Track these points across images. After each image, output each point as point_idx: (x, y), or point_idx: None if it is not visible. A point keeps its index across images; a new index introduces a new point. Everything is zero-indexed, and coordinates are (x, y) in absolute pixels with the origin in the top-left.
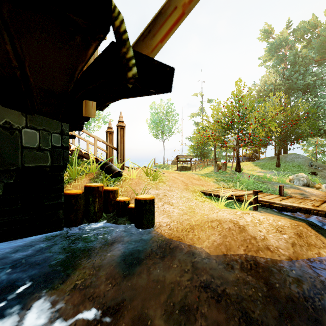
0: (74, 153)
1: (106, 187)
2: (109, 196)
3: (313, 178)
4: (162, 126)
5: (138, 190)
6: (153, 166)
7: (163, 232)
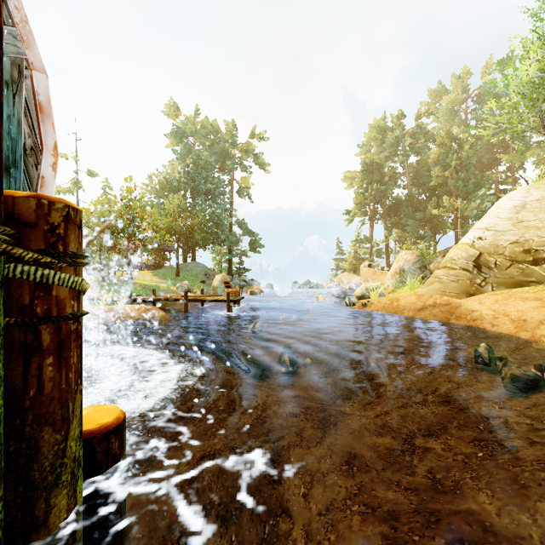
0: None
1: None
2: None
3: (201, 285)
4: None
5: None
6: None
7: None
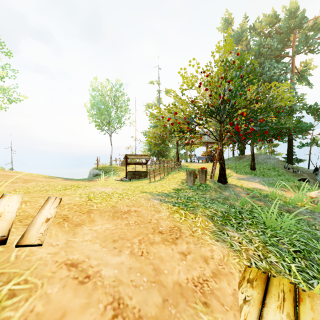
0: None
1: None
2: None
3: (311, 187)
4: (108, 114)
5: None
6: (94, 168)
7: None
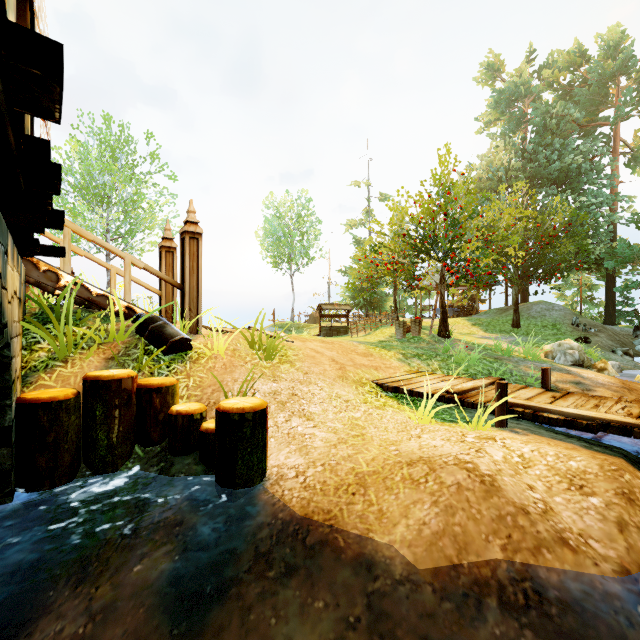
0: (69, 293)
1: (146, 379)
2: (152, 402)
3: (584, 348)
4: (290, 245)
5: (230, 384)
6: (271, 326)
7: (288, 495)
